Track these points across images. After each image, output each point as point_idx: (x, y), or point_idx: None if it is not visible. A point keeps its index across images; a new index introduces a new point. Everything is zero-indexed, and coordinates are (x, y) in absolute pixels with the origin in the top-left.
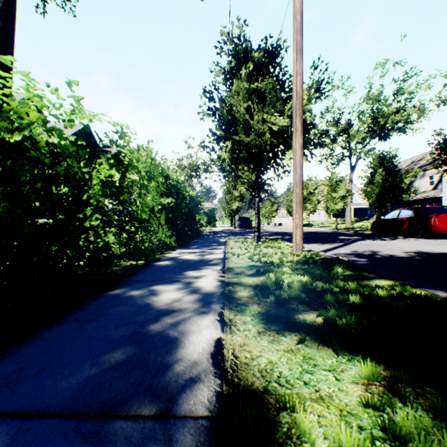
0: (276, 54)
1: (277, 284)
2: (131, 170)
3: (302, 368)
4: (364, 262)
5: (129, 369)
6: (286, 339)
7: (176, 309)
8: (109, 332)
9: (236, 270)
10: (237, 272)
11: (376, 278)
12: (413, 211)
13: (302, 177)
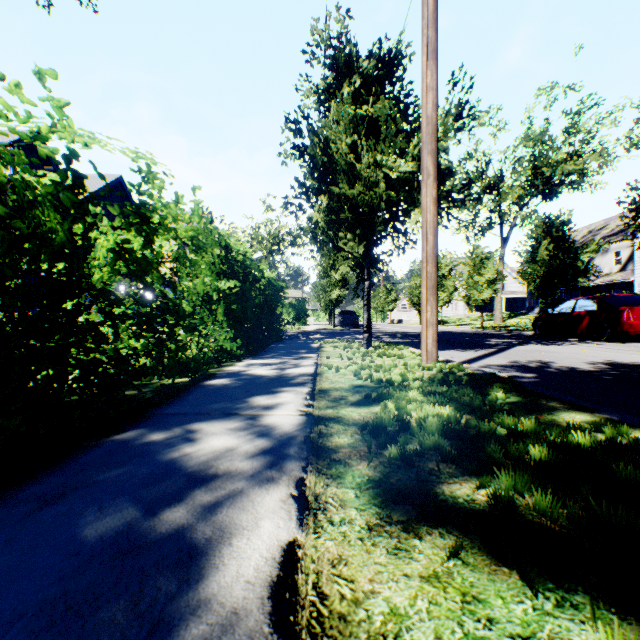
0: (396, 63)
1: (401, 422)
2: (165, 234)
3: (464, 631)
4: (532, 379)
5: (87, 635)
6: (422, 546)
7: (221, 471)
8: (80, 528)
9: (333, 395)
10: (335, 398)
11: (561, 408)
12: (595, 302)
13: (435, 248)
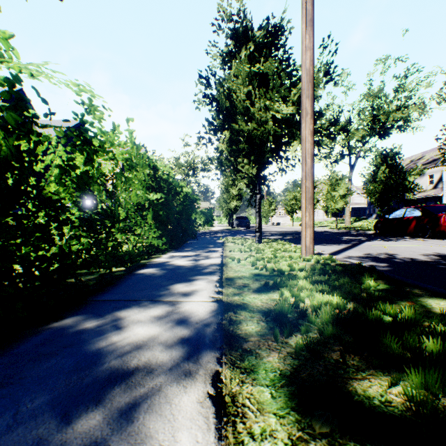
0: (280, 34)
1: (299, 311)
2: (105, 155)
3: None
4: (386, 268)
5: None
6: None
7: (142, 364)
8: None
9: (237, 282)
10: (239, 286)
11: (424, 295)
12: (420, 210)
13: (312, 169)
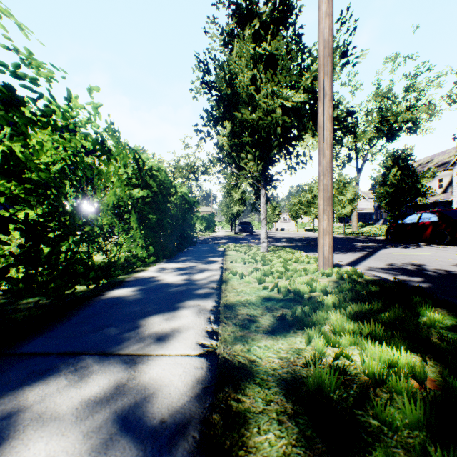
0: (289, 10)
1: (356, 394)
2: (55, 135)
3: None
4: (423, 284)
5: None
6: None
7: None
8: None
9: (240, 313)
10: (243, 321)
11: None
12: (437, 215)
13: (332, 162)
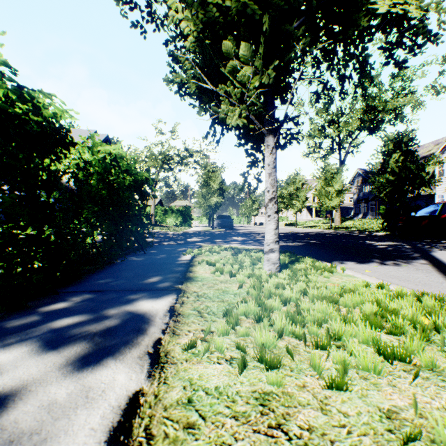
0: None
1: None
2: None
3: None
4: None
5: None
6: None
7: None
8: None
9: None
10: None
11: None
12: None
13: None
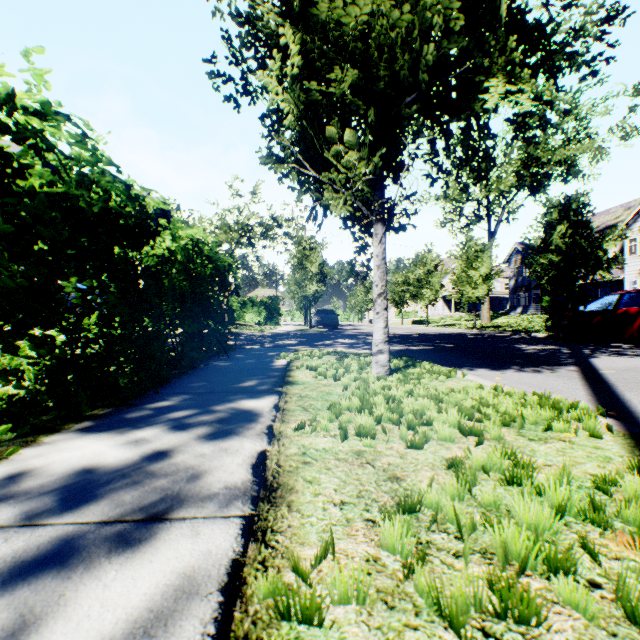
0: None
1: None
2: None
3: None
4: None
5: None
6: None
7: None
8: None
9: None
10: None
11: None
12: None
13: None
